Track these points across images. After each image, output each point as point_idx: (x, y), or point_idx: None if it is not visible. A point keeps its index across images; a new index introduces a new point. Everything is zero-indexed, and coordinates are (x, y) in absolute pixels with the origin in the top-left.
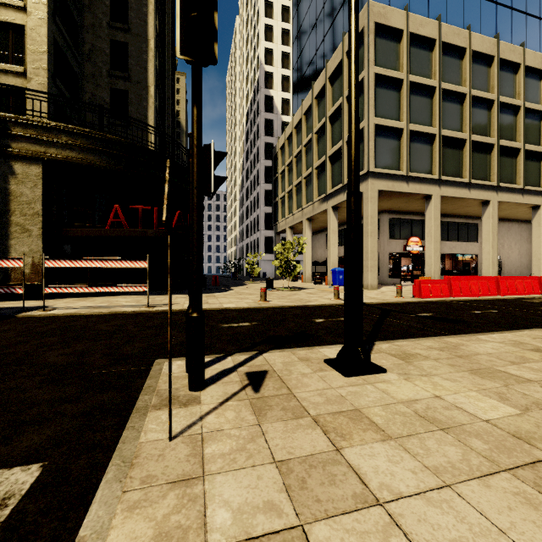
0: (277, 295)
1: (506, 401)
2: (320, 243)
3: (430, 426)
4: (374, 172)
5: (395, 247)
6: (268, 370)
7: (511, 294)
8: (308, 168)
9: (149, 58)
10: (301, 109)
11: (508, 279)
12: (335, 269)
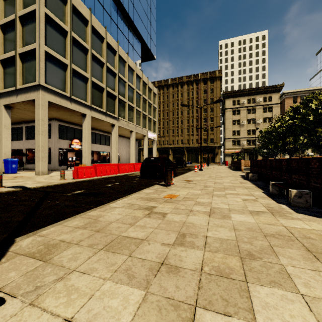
0: None
1: (133, 280)
2: None
3: None
4: (45, 86)
5: (63, 145)
6: None
7: (124, 172)
8: None
9: None
10: None
11: (123, 165)
12: (8, 159)
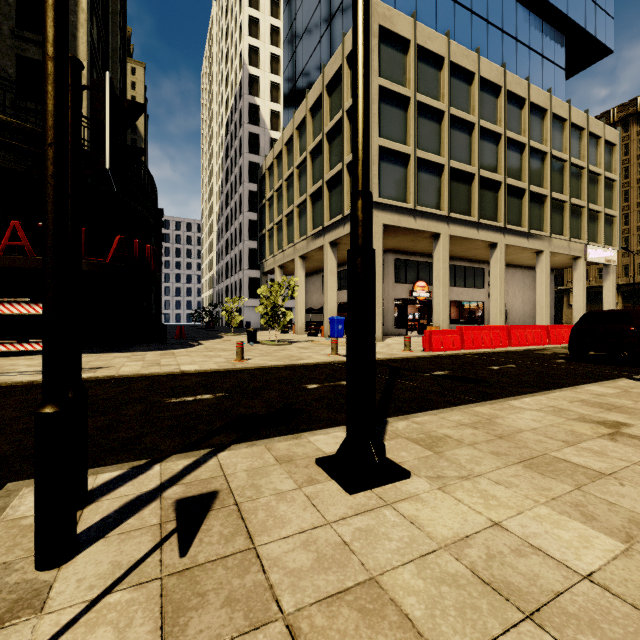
0: (260, 350)
1: (595, 523)
2: (316, 286)
3: (508, 610)
4: (379, 202)
5: (400, 293)
6: (220, 490)
7: (522, 345)
8: (302, 194)
9: (80, 21)
10: (292, 122)
11: (519, 329)
12: (334, 318)
